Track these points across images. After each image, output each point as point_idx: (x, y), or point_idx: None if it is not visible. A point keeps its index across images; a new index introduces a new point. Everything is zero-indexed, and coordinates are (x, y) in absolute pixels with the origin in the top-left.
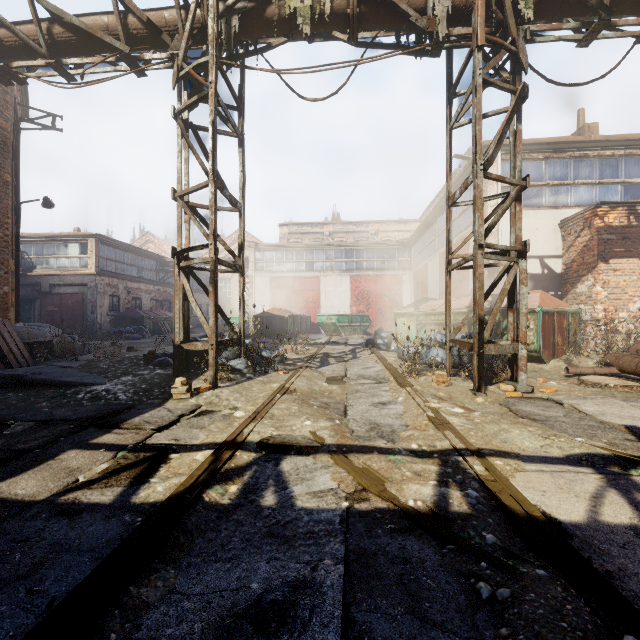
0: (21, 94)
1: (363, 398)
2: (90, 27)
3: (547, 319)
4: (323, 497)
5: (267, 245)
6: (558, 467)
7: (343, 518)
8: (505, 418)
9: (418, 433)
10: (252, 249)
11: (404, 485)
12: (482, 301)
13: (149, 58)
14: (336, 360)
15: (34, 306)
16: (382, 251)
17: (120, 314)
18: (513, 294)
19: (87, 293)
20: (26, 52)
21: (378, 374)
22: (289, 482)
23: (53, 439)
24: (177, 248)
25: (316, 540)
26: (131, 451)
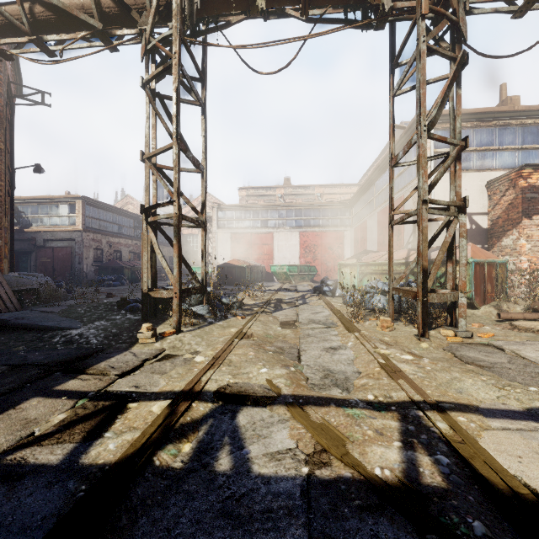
0: (15, 74)
1: (315, 343)
2: (67, 6)
3: (478, 269)
4: (281, 460)
5: (228, 205)
6: (523, 424)
7: (304, 490)
8: (454, 365)
9: (372, 382)
10: (215, 209)
11: (367, 447)
12: (426, 253)
13: (120, 34)
14: (288, 305)
15: (30, 258)
16: (327, 210)
17: (103, 264)
18: (452, 246)
19: (75, 247)
20: (11, 30)
21: (327, 319)
22: (245, 440)
23: (19, 385)
24: (145, 205)
25: (275, 522)
26: (91, 399)
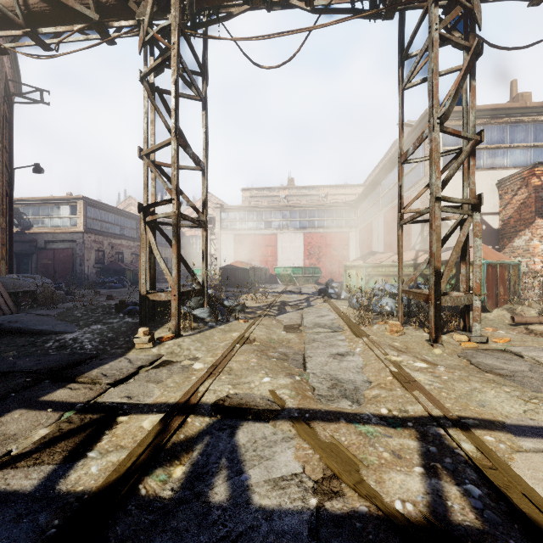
0: (13, 72)
1: (321, 348)
2: None
3: (490, 271)
4: (285, 488)
5: (231, 206)
6: None
7: (312, 528)
8: (473, 375)
9: (385, 393)
10: (218, 210)
11: (384, 474)
12: (439, 253)
13: (117, 25)
14: (292, 308)
15: (31, 259)
16: (331, 211)
17: (105, 266)
18: (465, 247)
19: (76, 248)
20: (5, 23)
21: (333, 322)
22: (245, 462)
23: (3, 395)
24: (143, 204)
25: None
26: (78, 412)
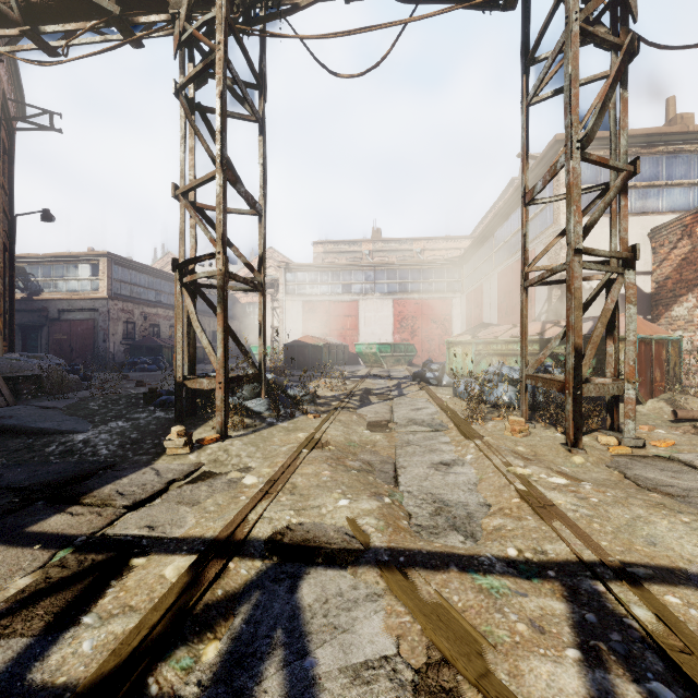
0: (14, 89)
1: (418, 455)
2: None
3: (643, 349)
4: (371, 683)
5: (299, 265)
6: None
7: None
8: (633, 495)
9: (512, 524)
10: (282, 270)
11: (521, 661)
12: (579, 325)
13: (145, 21)
14: (379, 398)
15: (41, 334)
16: (429, 271)
17: (135, 343)
18: (613, 316)
19: (99, 319)
20: None
21: (433, 418)
22: (310, 636)
23: None
24: (179, 260)
25: None
26: (77, 550)
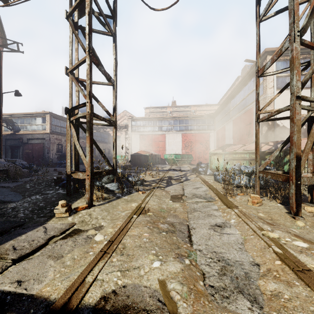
0: (0, 32)
1: (201, 218)
2: None
3: None
4: None
5: (138, 118)
6: None
7: None
8: None
9: (286, 292)
10: (130, 120)
11: None
12: (299, 142)
13: None
14: (176, 181)
15: (19, 150)
16: (199, 120)
17: (62, 154)
18: None
19: (45, 143)
20: None
21: (206, 193)
22: None
23: None
24: (69, 108)
25: None
26: None
